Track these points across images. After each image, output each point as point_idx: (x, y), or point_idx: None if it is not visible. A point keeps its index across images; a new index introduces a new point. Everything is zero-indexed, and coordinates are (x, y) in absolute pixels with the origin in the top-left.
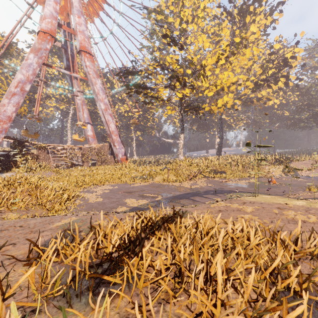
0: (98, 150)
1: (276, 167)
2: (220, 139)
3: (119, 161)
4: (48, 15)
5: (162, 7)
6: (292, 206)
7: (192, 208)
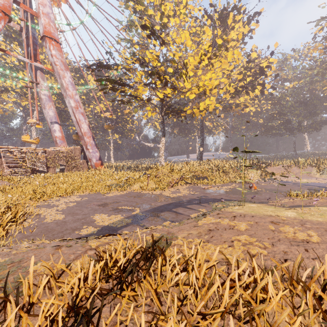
0: (67, 154)
1: (254, 172)
2: (201, 144)
3: (92, 166)
4: None
5: None
6: (285, 219)
7: (176, 229)
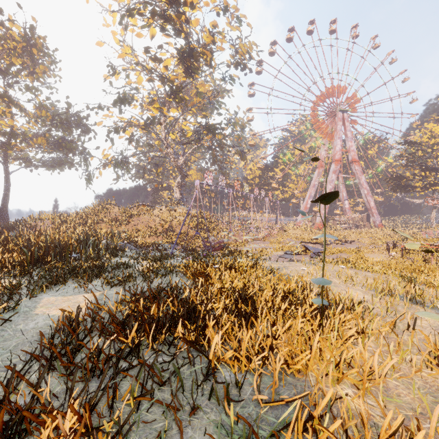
0: (359, 219)
1: None
2: None
3: (375, 226)
4: (338, 150)
5: (418, 138)
6: None
7: None
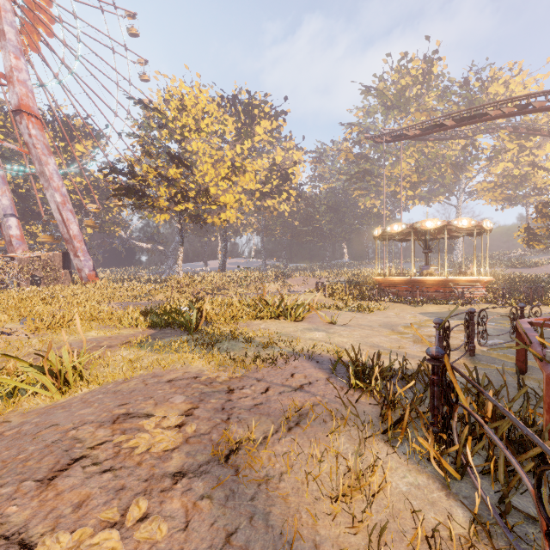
0: (44, 262)
1: (275, 284)
2: (224, 251)
3: (83, 278)
4: None
5: (161, 105)
6: None
7: None
